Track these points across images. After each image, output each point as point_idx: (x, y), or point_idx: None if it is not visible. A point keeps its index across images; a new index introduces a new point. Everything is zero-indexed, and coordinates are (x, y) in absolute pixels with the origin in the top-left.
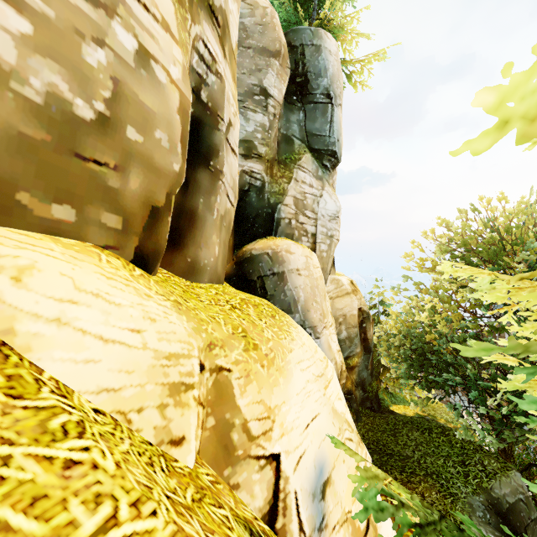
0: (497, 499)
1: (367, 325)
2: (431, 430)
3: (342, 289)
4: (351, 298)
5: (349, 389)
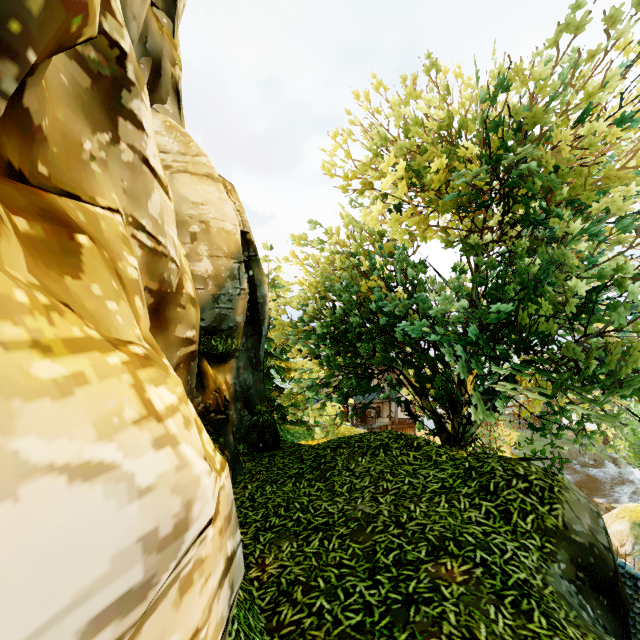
0: (582, 549)
1: (254, 275)
2: (388, 445)
3: (198, 163)
4: (221, 193)
5: (214, 402)
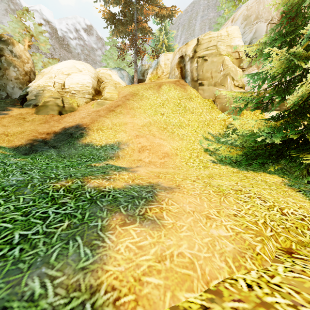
0: None
1: None
2: None
3: None
4: None
5: None
